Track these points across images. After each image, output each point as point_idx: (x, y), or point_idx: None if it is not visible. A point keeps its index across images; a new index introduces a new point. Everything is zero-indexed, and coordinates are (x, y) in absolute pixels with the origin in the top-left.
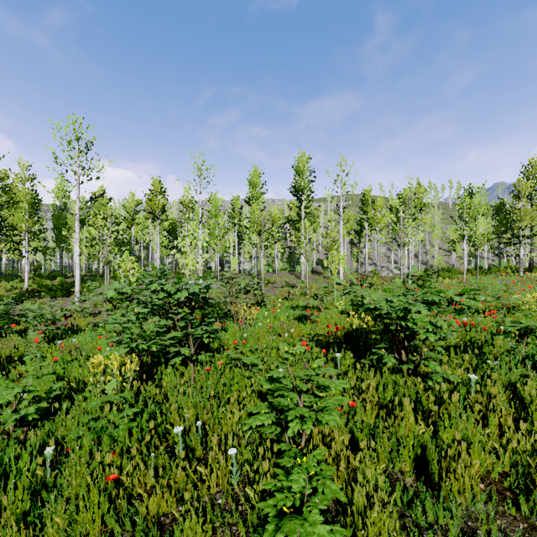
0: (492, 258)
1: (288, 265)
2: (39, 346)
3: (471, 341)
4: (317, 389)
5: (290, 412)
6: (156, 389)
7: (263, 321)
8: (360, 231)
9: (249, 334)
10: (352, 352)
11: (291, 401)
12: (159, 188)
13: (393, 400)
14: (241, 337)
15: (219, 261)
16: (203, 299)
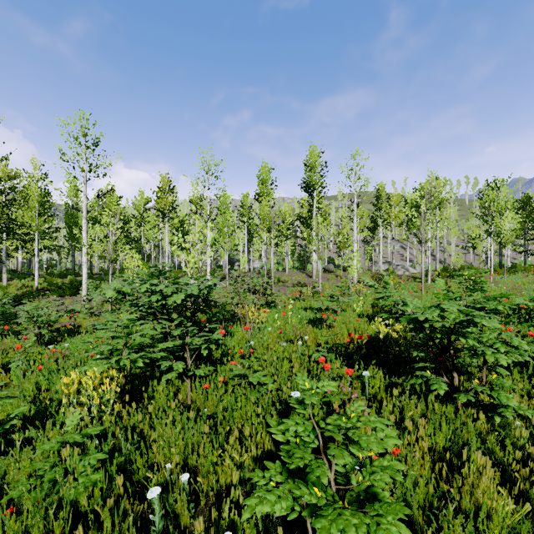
0: (512, 256)
1: (298, 263)
2: (27, 351)
3: (533, 358)
4: (353, 445)
5: (321, 522)
6: (140, 416)
7: (273, 325)
8: (373, 228)
9: (257, 341)
10: (379, 366)
11: (318, 479)
12: (167, 185)
13: (451, 446)
14: (247, 347)
15: (229, 259)
16: (204, 302)
